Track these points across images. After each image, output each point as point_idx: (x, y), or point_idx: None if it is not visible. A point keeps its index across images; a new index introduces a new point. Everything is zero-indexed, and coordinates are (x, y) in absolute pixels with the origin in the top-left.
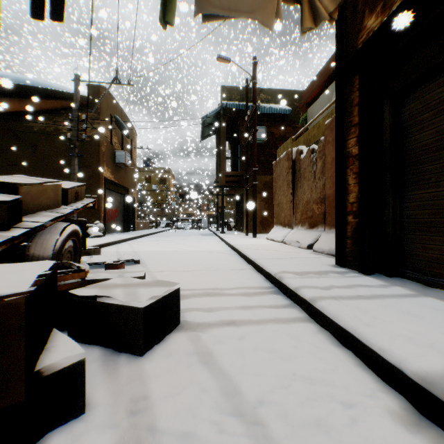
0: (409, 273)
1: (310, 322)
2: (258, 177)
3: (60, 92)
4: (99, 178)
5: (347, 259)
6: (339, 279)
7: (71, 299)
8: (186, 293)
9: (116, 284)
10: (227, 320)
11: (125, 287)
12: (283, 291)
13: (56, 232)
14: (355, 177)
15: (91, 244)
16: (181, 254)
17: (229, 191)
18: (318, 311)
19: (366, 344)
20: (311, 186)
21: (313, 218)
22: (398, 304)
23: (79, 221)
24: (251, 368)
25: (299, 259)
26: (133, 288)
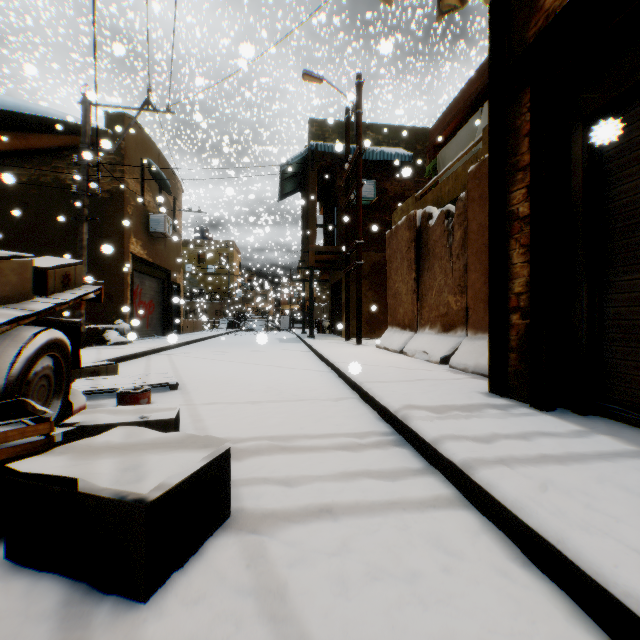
0: (617, 410)
1: (464, 506)
2: (363, 254)
3: (63, 123)
4: (123, 255)
5: (510, 384)
6: (503, 421)
7: (12, 480)
8: (247, 445)
9: (109, 446)
10: (317, 506)
11: (124, 453)
12: (410, 441)
13: (15, 345)
14: (524, 253)
15: (106, 357)
16: (246, 372)
17: (321, 276)
18: (479, 489)
19: (591, 576)
20: (446, 267)
21: (448, 316)
22: (620, 475)
23: (68, 324)
24: (364, 630)
25: (431, 383)
26: (138, 454)
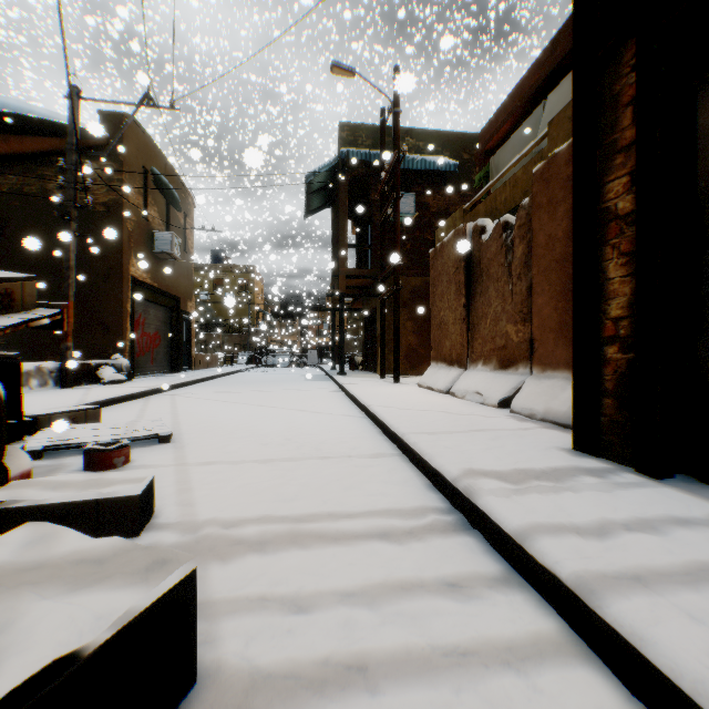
0: None
1: (583, 658)
2: (402, 279)
3: (50, 123)
4: (122, 278)
5: (604, 440)
6: (609, 497)
7: None
8: (245, 532)
9: None
10: (342, 659)
11: None
12: (477, 526)
13: None
14: (625, 263)
15: (93, 399)
16: (261, 417)
17: (353, 304)
18: (612, 633)
19: None
20: (504, 290)
21: (507, 349)
22: None
23: (2, 359)
24: None
25: (493, 435)
26: (15, 597)
